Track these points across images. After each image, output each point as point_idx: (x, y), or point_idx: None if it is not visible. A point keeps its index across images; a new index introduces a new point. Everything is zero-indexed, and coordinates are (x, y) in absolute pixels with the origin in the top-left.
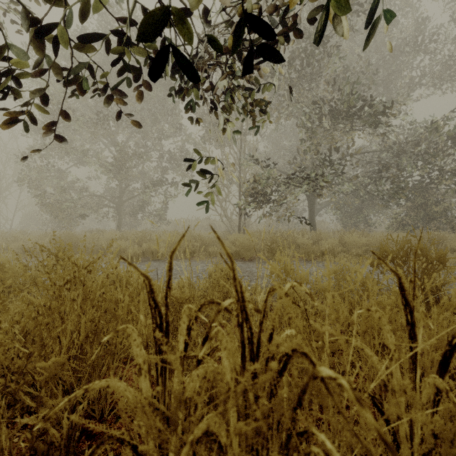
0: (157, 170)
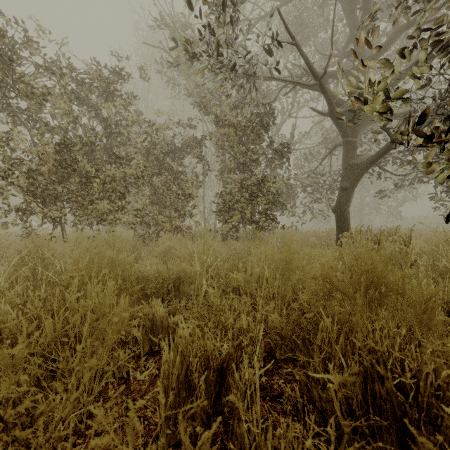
0: (392, 180)
